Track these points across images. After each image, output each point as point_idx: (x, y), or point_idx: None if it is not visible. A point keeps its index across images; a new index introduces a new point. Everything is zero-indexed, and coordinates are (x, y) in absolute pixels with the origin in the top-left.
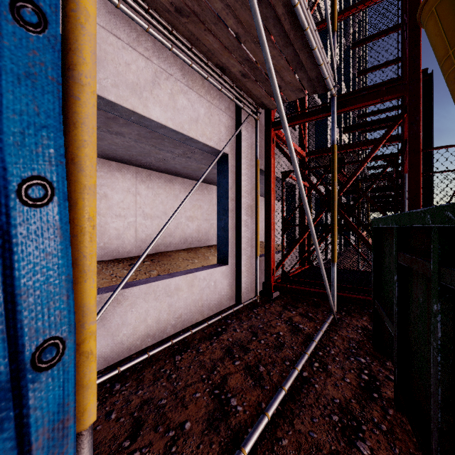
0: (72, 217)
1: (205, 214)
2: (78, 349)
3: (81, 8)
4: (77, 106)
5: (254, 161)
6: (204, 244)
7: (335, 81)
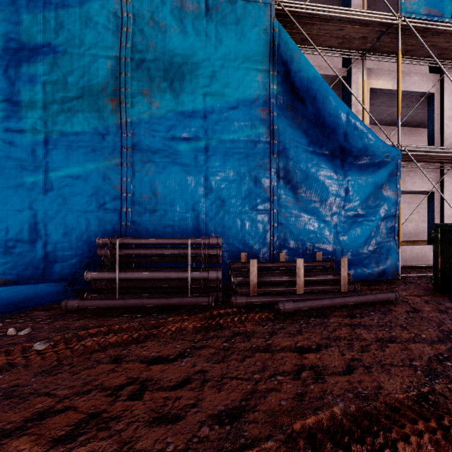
0: (399, 226)
1: (422, 217)
2: (399, 239)
3: (399, 206)
4: (399, 216)
5: None
6: (421, 238)
7: None
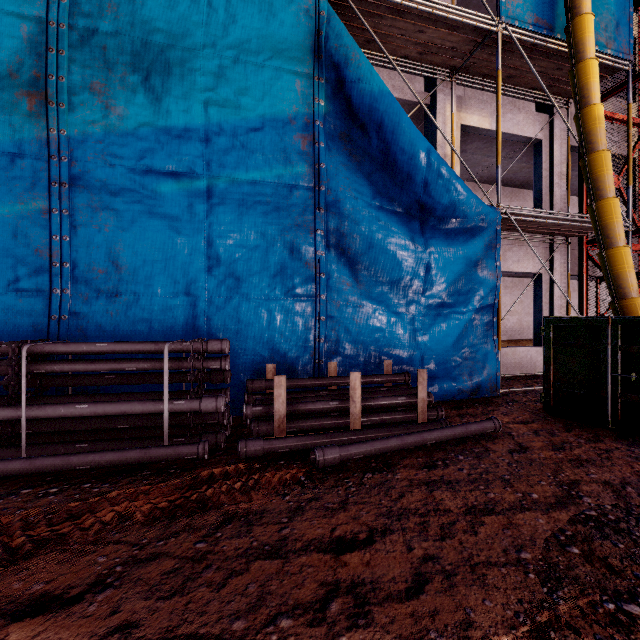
0: (498, 321)
1: (527, 308)
2: (499, 339)
3: (499, 292)
4: (499, 306)
5: (566, 273)
6: (525, 337)
7: (626, 223)
